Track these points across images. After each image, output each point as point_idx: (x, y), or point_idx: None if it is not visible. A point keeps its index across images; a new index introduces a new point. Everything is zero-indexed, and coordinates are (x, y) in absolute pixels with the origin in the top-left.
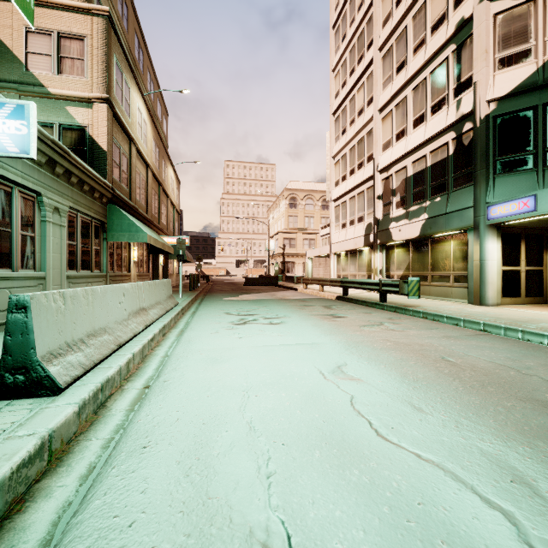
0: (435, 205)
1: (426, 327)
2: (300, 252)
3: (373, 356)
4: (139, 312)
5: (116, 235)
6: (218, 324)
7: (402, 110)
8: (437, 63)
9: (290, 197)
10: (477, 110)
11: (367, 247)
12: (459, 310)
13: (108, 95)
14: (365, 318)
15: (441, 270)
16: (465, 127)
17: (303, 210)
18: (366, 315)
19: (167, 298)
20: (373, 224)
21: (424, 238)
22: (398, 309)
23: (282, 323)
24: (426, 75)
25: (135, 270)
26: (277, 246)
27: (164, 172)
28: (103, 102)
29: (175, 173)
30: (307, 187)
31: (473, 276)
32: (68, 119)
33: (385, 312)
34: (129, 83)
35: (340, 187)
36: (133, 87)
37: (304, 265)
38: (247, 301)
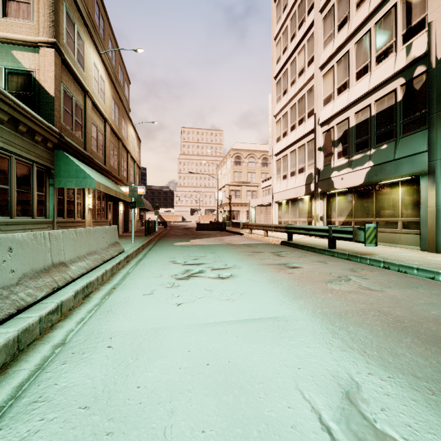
0: (381, 152)
1: (407, 284)
2: (244, 201)
3: (387, 355)
4: (49, 269)
5: (64, 181)
6: (158, 278)
7: (344, 64)
8: (384, 12)
9: (235, 156)
10: (432, 50)
11: (308, 196)
12: (423, 259)
13: (54, 39)
14: (324, 270)
15: (387, 216)
16: (416, 71)
17: (246, 166)
18: (322, 265)
19: (109, 246)
20: (314, 174)
21: (368, 185)
22: (352, 257)
23: (233, 276)
24: (371, 26)
25: (91, 216)
26: (225, 196)
27: (124, 129)
28: (49, 46)
29: (135, 132)
30: (250, 147)
31: (426, 223)
32: (13, 63)
33: (340, 260)
34: (83, 37)
35: (281, 143)
36: (88, 42)
37: (247, 213)
38: (196, 247)
